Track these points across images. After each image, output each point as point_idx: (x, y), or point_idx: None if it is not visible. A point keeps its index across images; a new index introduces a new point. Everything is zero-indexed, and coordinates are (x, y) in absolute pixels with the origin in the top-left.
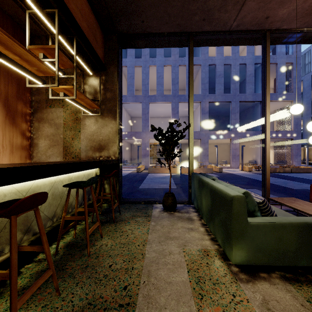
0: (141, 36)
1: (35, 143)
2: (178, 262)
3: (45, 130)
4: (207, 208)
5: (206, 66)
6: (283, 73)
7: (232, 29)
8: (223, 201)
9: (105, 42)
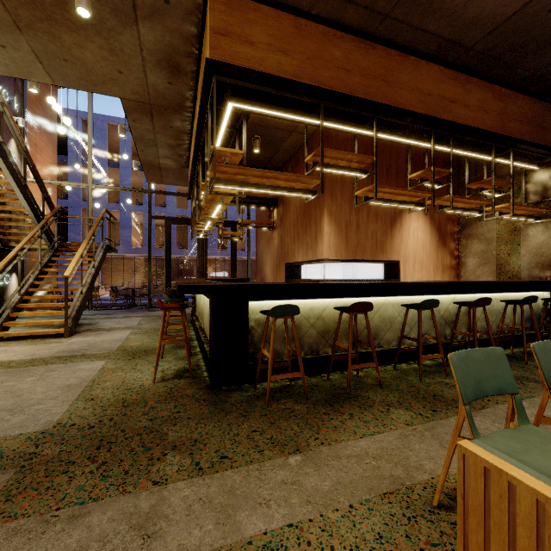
0: None
1: (463, 261)
2: None
3: (473, 247)
4: None
5: None
6: None
7: None
8: None
9: None
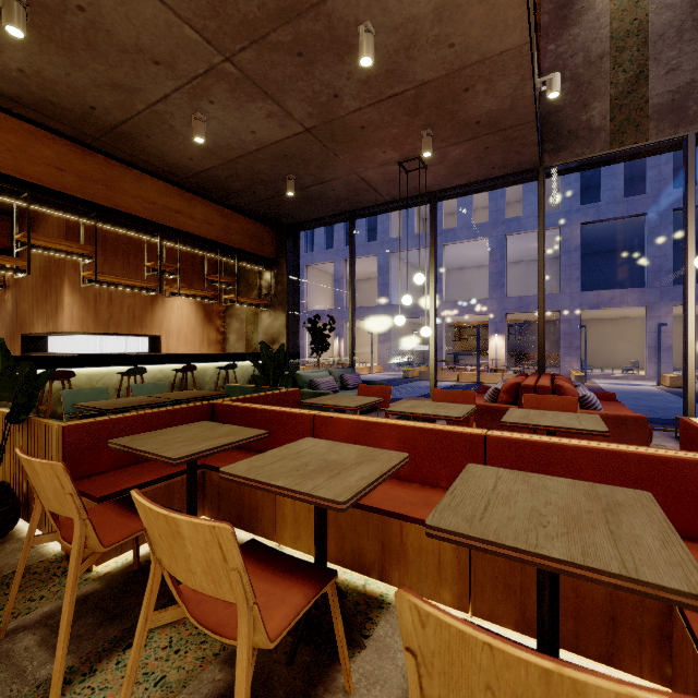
0: (306, 223)
1: (228, 337)
2: None
3: (234, 325)
4: None
5: None
6: None
7: (390, 200)
8: None
9: (277, 235)
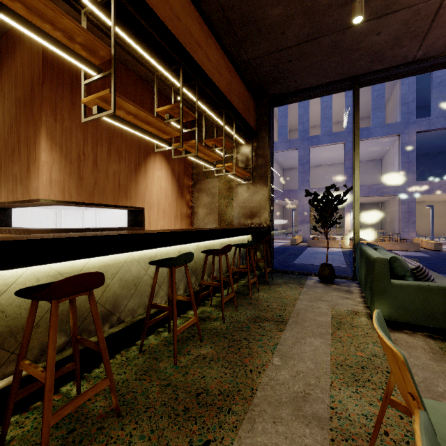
0: (294, 94)
1: (195, 211)
2: (324, 312)
3: (203, 199)
4: (364, 276)
5: None
6: None
7: (417, 58)
8: (370, 264)
9: (256, 108)
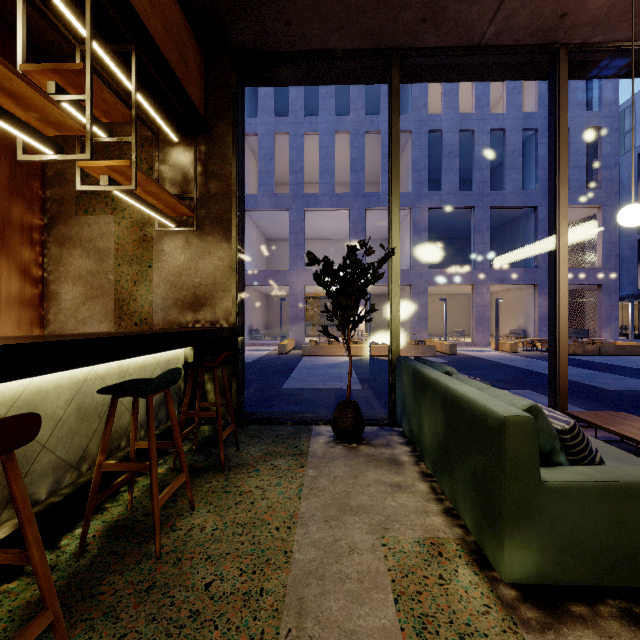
0: (286, 57)
1: (53, 291)
2: (370, 573)
3: (74, 263)
4: (436, 439)
5: (422, 134)
6: (581, 149)
7: (485, 41)
8: (478, 427)
9: (207, 70)
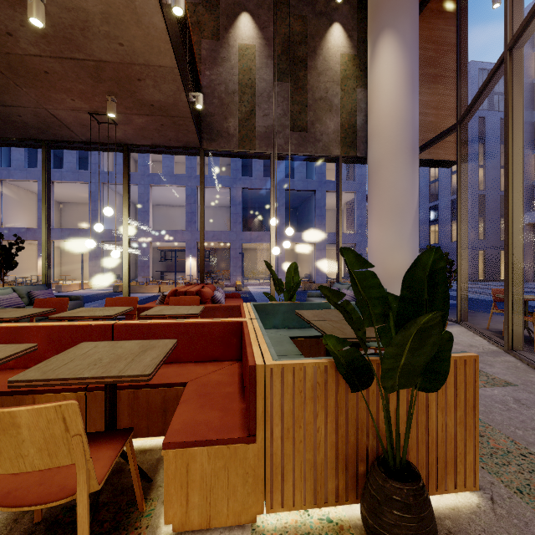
0: None
1: None
2: None
3: None
4: None
5: None
6: None
7: (86, 141)
8: None
9: None
